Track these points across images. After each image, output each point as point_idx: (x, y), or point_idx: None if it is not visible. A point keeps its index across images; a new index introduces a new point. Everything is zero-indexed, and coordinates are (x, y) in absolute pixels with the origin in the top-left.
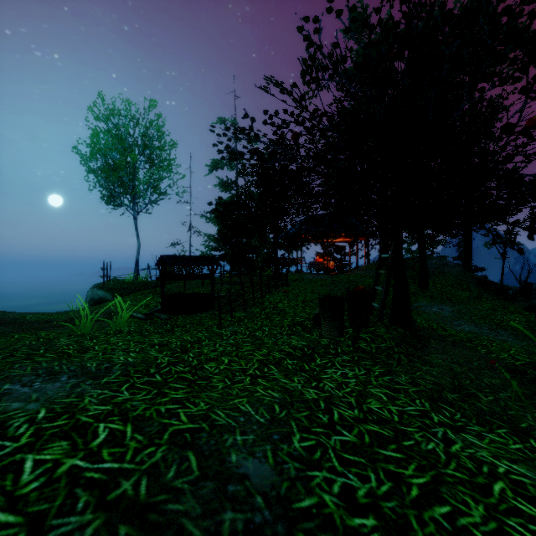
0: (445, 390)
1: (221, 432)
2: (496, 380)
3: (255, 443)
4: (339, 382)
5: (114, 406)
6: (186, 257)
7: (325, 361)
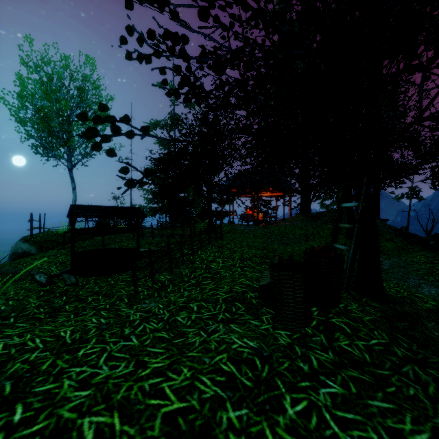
0: None
1: None
2: None
3: None
4: None
5: None
6: (104, 207)
7: (301, 405)
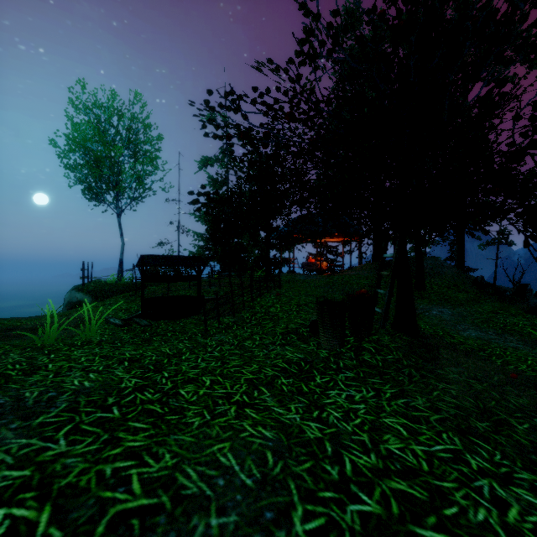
0: (472, 417)
1: (188, 512)
2: (523, 400)
3: (238, 531)
4: (346, 409)
5: (35, 469)
6: (169, 257)
7: (326, 379)
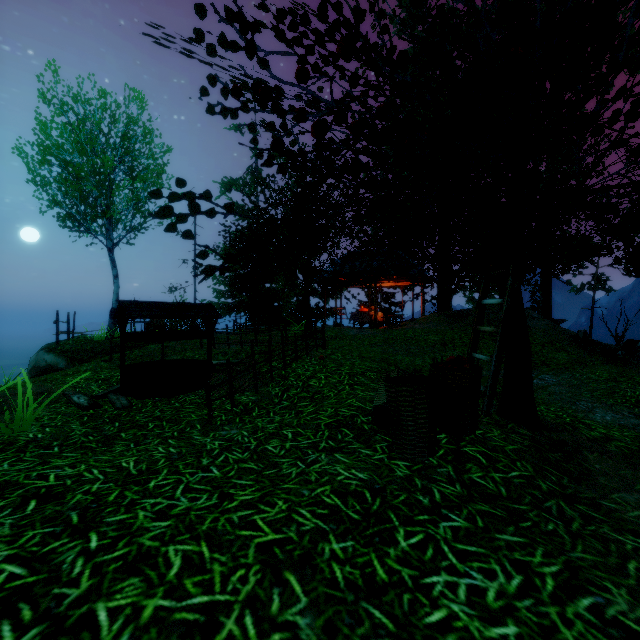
0: None
1: None
2: None
3: None
4: None
5: None
6: (164, 304)
7: (417, 538)
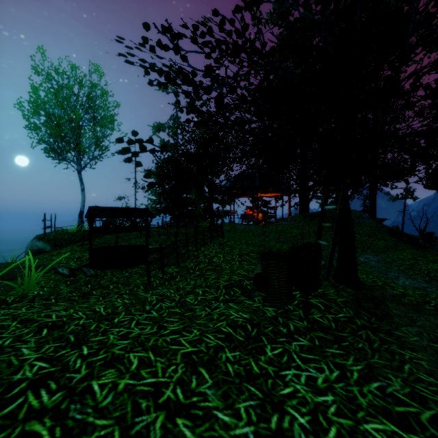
0: None
1: None
2: None
3: None
4: (311, 406)
5: None
6: (118, 209)
7: (278, 351)
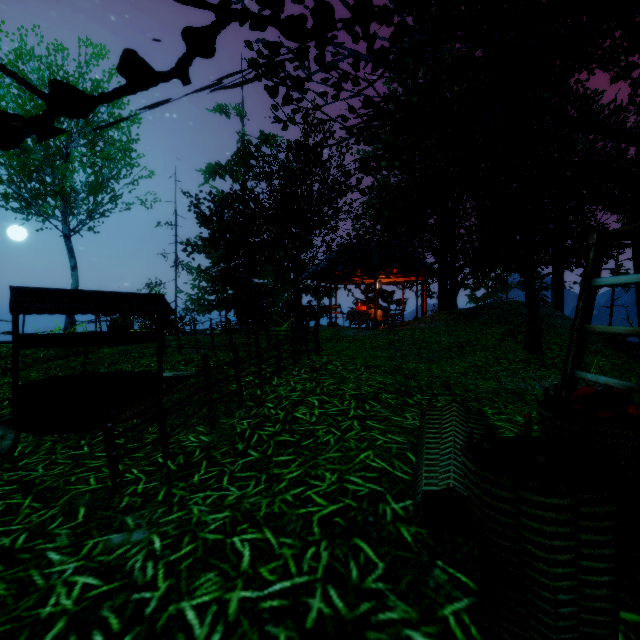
0: None
1: None
2: None
3: None
4: None
5: None
6: (86, 294)
7: None
